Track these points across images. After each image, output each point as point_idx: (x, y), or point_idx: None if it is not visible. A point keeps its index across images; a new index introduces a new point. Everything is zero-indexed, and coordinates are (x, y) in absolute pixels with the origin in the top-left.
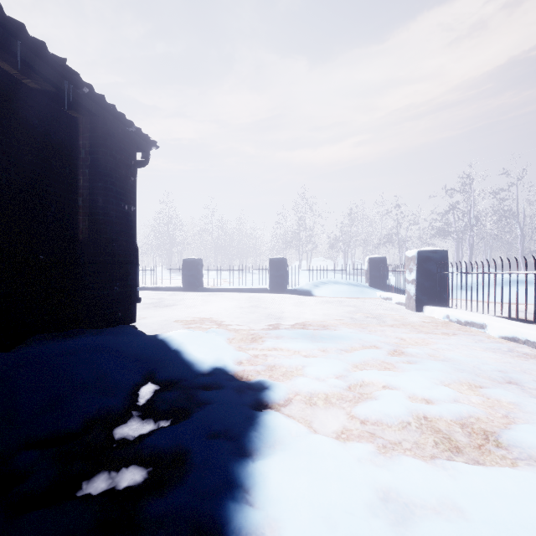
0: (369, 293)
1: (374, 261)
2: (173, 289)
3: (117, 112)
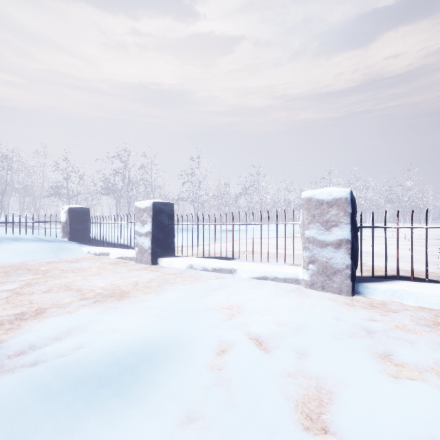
0: (73, 250)
1: (76, 212)
2: None
3: None
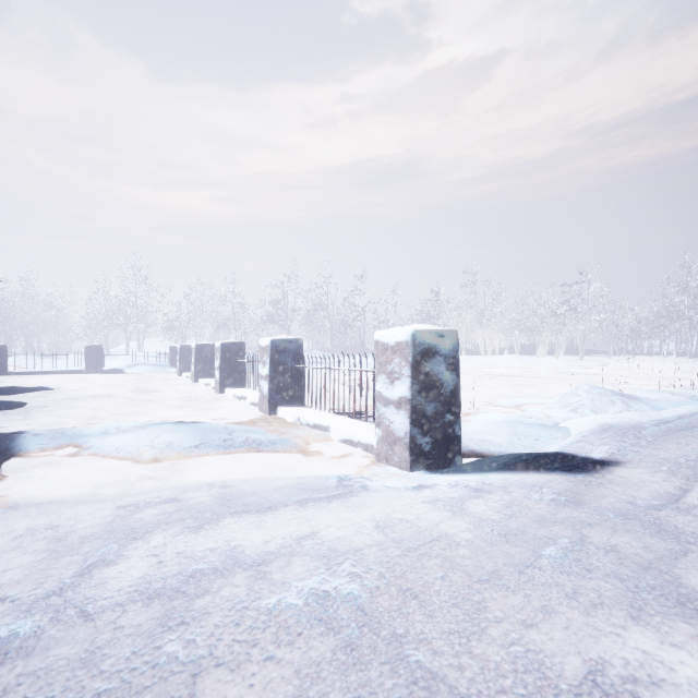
0: (168, 370)
1: (174, 349)
2: None
3: None
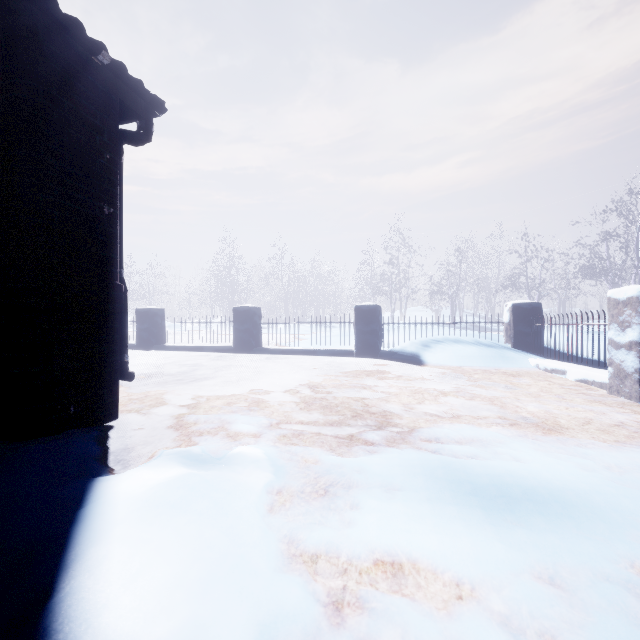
0: (516, 360)
1: (522, 310)
2: (221, 349)
3: (58, 9)
